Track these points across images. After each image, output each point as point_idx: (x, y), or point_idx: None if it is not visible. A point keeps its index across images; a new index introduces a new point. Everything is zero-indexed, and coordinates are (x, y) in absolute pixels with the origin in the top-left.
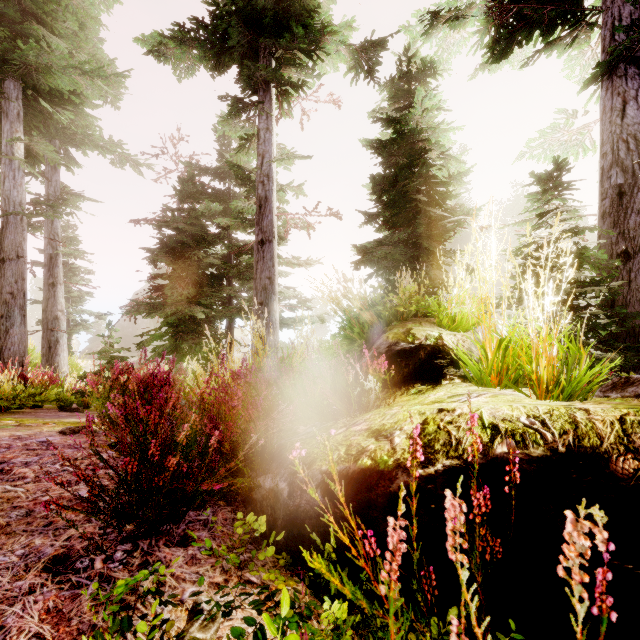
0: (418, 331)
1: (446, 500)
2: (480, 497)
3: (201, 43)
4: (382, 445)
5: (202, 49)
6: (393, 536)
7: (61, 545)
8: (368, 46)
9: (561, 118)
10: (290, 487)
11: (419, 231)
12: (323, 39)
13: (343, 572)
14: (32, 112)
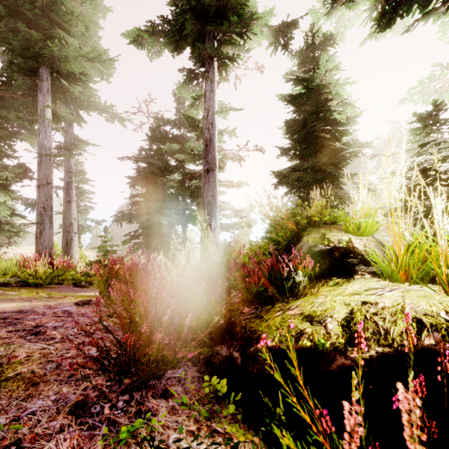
0: (331, 236)
1: (399, 392)
2: (416, 384)
3: (166, 33)
4: (318, 329)
5: (166, 37)
6: (349, 419)
7: (80, 393)
8: (284, 26)
9: (437, 70)
10: (242, 357)
11: (324, 160)
12: (251, 24)
13: (291, 432)
14: (56, 88)
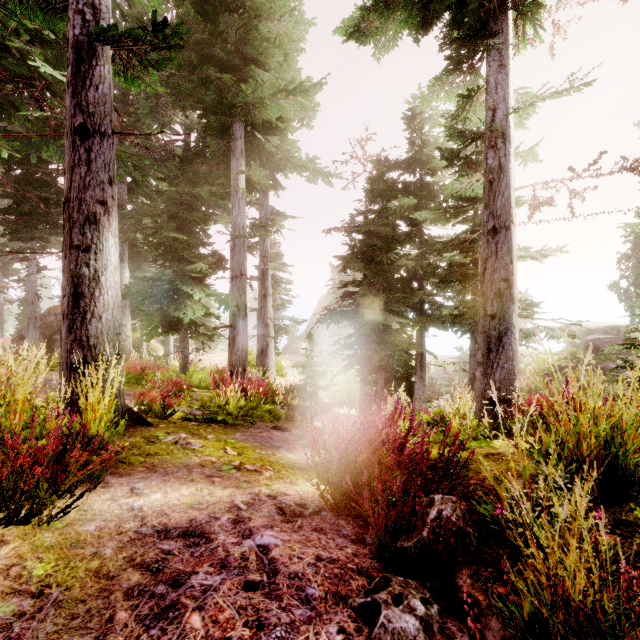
0: None
1: None
2: None
3: None
4: None
5: (407, 7)
6: None
7: None
8: None
9: None
10: None
11: None
12: None
13: None
14: (250, 149)
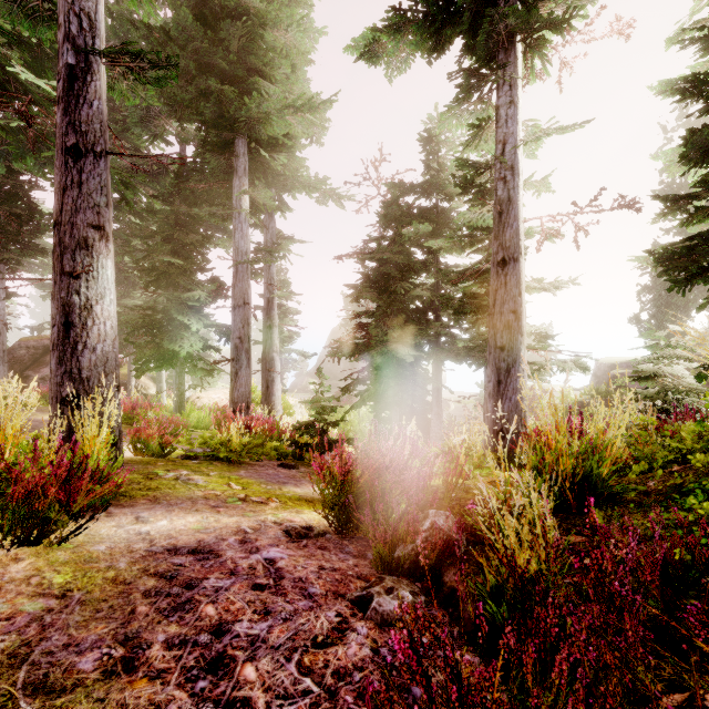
0: None
1: None
2: None
3: (418, 22)
4: None
5: (419, 30)
6: None
7: None
8: None
9: None
10: None
11: None
12: None
13: None
14: (254, 166)
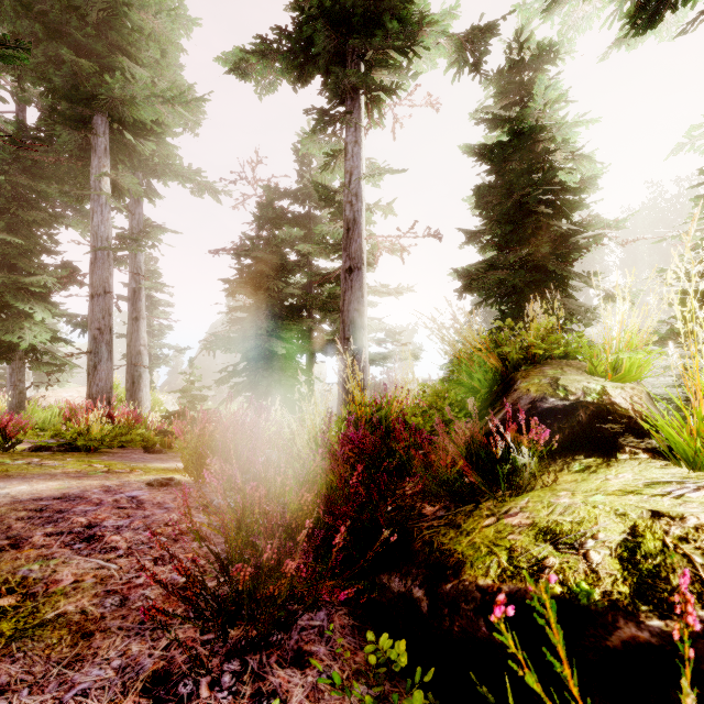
0: (569, 382)
1: None
2: None
3: (284, 54)
4: (572, 562)
5: (284, 61)
6: None
7: (160, 656)
8: (475, 33)
9: None
10: (430, 599)
11: (543, 251)
12: (420, 32)
13: None
14: (117, 146)
